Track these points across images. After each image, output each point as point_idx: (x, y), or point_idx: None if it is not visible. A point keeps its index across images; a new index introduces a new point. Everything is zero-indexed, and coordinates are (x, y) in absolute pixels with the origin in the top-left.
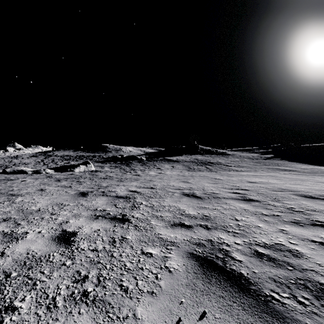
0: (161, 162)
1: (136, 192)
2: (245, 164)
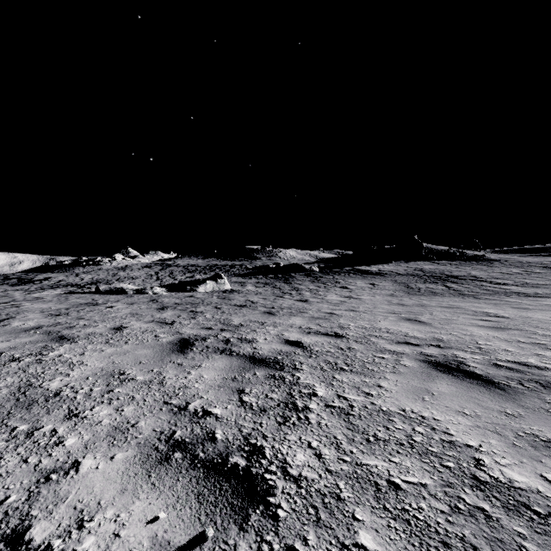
0: (349, 275)
1: (299, 345)
2: (542, 281)
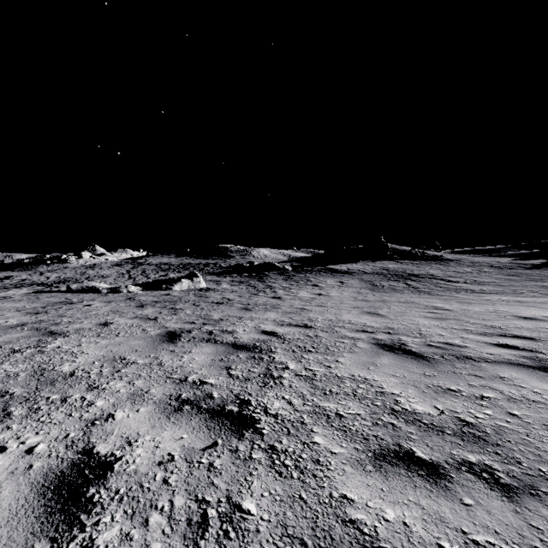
0: (320, 274)
1: (274, 334)
2: (488, 279)
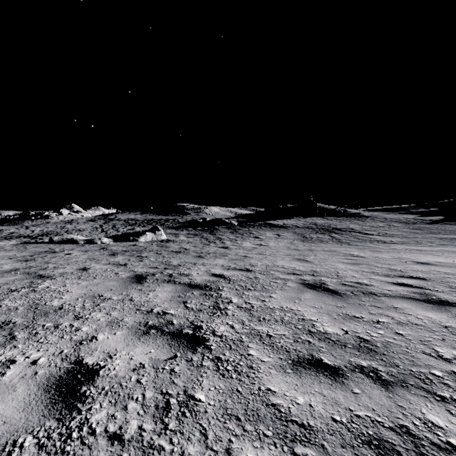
0: (260, 228)
1: (222, 277)
2: (396, 232)
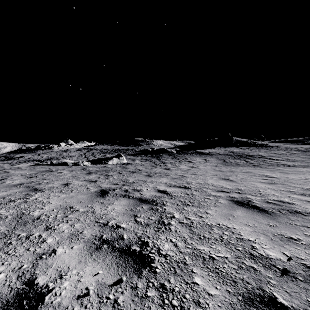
0: (192, 155)
1: (165, 193)
2: (297, 158)
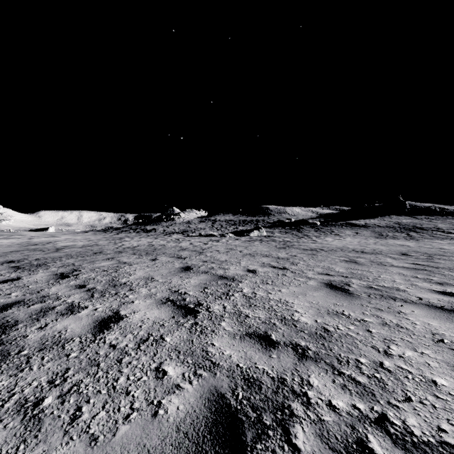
0: (341, 227)
1: (316, 248)
2: None
